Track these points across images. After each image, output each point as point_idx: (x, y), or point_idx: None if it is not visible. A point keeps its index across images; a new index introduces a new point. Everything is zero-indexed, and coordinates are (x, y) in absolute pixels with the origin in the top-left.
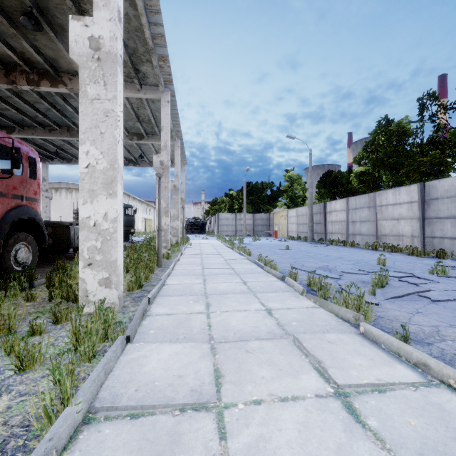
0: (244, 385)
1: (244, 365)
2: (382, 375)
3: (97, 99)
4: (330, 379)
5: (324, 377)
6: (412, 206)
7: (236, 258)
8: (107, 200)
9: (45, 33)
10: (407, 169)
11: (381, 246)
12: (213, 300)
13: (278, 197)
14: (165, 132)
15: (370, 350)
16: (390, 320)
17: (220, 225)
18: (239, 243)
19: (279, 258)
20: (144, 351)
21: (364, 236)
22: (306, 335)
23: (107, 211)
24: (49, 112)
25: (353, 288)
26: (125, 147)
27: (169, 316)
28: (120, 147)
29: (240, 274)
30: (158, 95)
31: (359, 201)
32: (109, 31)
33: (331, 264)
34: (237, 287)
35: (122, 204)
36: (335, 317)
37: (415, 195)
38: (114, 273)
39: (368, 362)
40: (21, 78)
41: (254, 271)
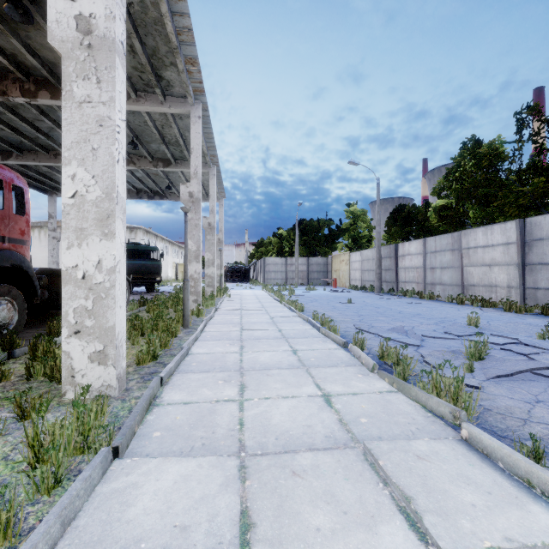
0: (286, 548)
1: (288, 503)
2: (512, 529)
3: (87, 102)
4: (427, 534)
5: (417, 529)
6: (508, 248)
7: (284, 315)
8: (102, 243)
9: (40, 29)
10: (501, 202)
11: (468, 299)
12: (250, 379)
13: (338, 237)
14: (195, 156)
15: (482, 474)
16: (502, 414)
17: (267, 272)
18: (290, 294)
19: (340, 315)
20: (136, 475)
21: (446, 287)
22: (383, 443)
23: (102, 258)
24: (53, 133)
25: (440, 361)
26: (149, 176)
27: (186, 407)
28: (121, 170)
29: (289, 339)
30: (186, 108)
31: (440, 242)
32: (104, 7)
33: (407, 324)
34: (284, 358)
35: (124, 248)
36: (421, 409)
37: (512, 235)
38: (111, 344)
39: (483, 498)
40: (13, 87)
41: (307, 334)
